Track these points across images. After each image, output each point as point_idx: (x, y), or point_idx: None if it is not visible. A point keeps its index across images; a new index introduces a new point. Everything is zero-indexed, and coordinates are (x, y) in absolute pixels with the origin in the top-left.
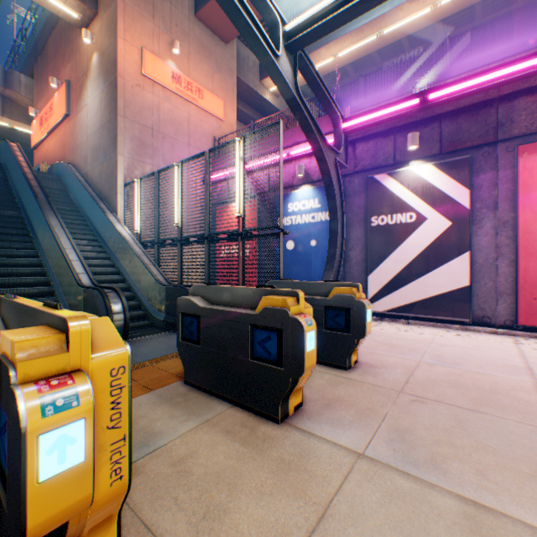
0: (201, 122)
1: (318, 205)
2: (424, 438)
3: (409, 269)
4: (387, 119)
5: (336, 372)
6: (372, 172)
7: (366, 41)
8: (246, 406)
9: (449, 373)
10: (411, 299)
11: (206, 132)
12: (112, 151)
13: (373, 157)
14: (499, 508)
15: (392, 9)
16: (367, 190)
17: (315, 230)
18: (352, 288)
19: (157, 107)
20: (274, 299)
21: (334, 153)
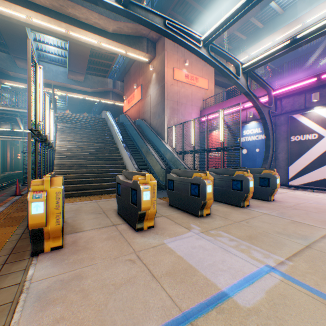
0: (197, 93)
1: (259, 131)
2: (289, 214)
3: (313, 163)
4: (297, 89)
5: (263, 201)
6: (291, 113)
7: (293, 29)
8: (230, 204)
9: (316, 206)
10: (314, 179)
11: (199, 97)
12: (161, 114)
13: (292, 105)
14: (302, 222)
15: (311, 9)
16: (288, 122)
17: (258, 143)
18: (270, 170)
19: (178, 92)
20: (239, 172)
21: (267, 108)
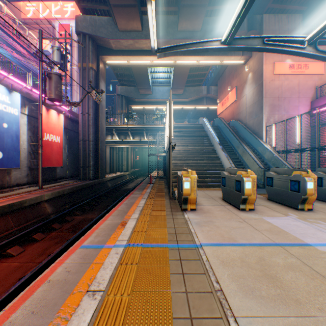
0: (306, 82)
1: None
2: None
3: None
4: None
5: None
6: None
7: None
8: None
9: None
10: None
11: (309, 86)
12: (258, 113)
13: None
14: None
15: None
16: None
17: None
18: None
19: (279, 86)
20: None
21: None
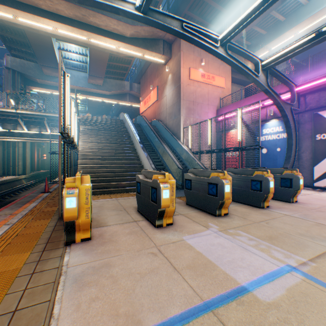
0: (213, 92)
1: (281, 129)
2: (313, 216)
3: None
4: (324, 84)
5: (284, 203)
6: (316, 110)
7: (319, 19)
8: (248, 204)
9: None
10: None
11: (216, 96)
12: (177, 114)
13: (317, 102)
14: None
15: None
16: (312, 120)
17: (279, 143)
18: (293, 170)
19: (194, 91)
20: (259, 172)
21: (289, 105)
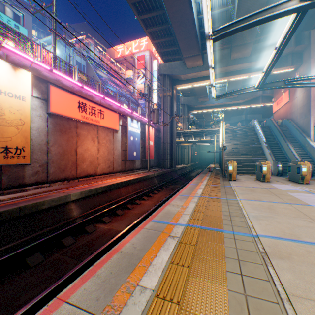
0: None
1: None
2: None
3: None
4: None
5: None
6: None
7: None
8: None
9: None
10: None
11: None
12: (306, 114)
13: None
14: None
15: None
16: None
17: None
18: None
19: None
20: None
21: None
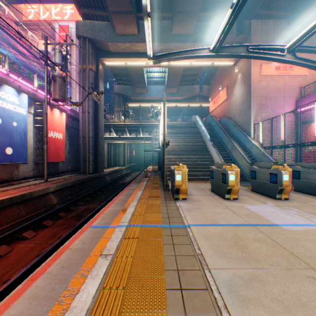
0: (291, 83)
1: None
2: None
3: None
4: None
5: None
6: None
7: None
8: None
9: None
10: None
11: (294, 86)
12: (247, 111)
13: None
14: None
15: None
16: None
17: None
18: None
19: (266, 86)
20: None
21: None
